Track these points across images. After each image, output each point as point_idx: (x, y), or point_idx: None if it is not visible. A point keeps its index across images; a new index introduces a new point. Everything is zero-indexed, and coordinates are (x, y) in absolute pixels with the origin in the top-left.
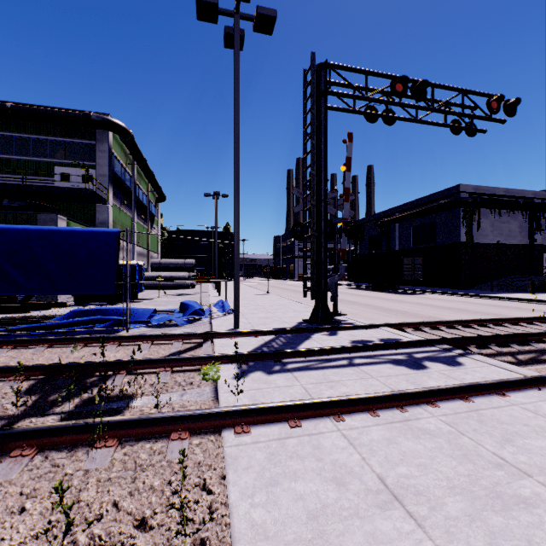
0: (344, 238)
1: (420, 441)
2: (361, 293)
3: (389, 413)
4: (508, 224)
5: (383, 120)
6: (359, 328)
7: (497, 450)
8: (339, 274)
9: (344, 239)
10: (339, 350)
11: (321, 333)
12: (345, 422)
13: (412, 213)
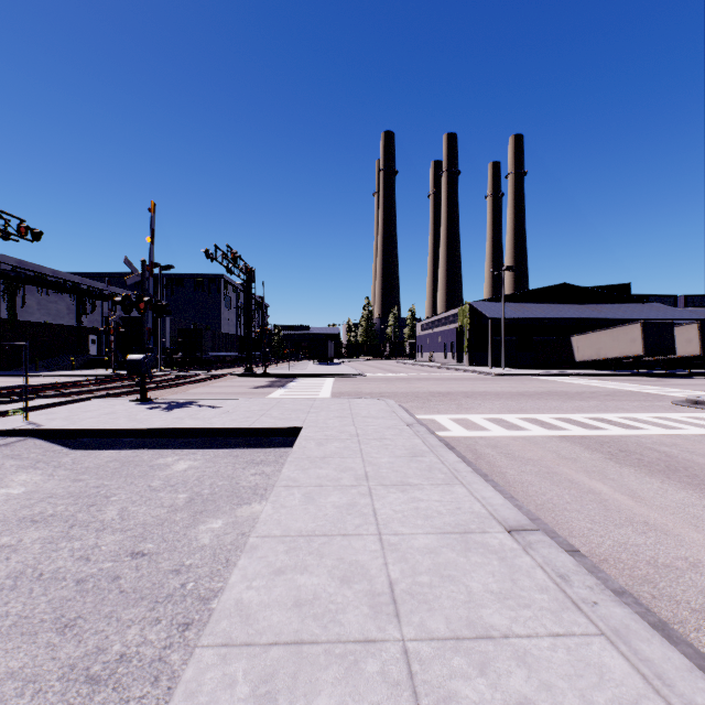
0: None
1: None
2: None
3: None
4: (57, 305)
5: None
6: None
7: None
8: None
9: None
10: None
11: None
12: None
13: None
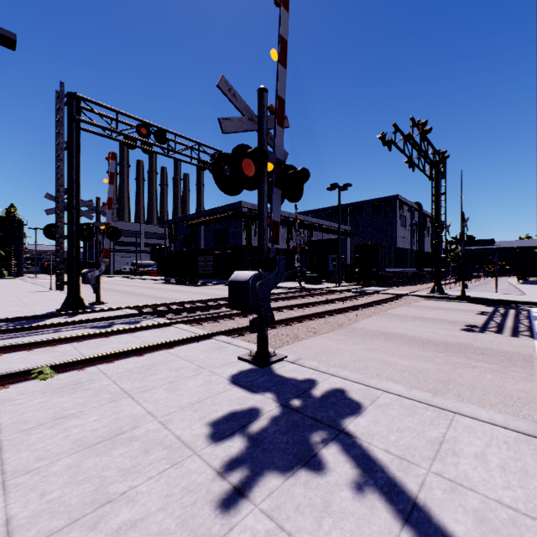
0: (107, 239)
1: (43, 355)
2: (162, 286)
3: (43, 348)
4: None
5: (142, 149)
6: (102, 311)
7: (85, 351)
8: (100, 269)
9: (107, 240)
10: (55, 325)
11: (60, 317)
12: (2, 356)
13: (212, 219)
